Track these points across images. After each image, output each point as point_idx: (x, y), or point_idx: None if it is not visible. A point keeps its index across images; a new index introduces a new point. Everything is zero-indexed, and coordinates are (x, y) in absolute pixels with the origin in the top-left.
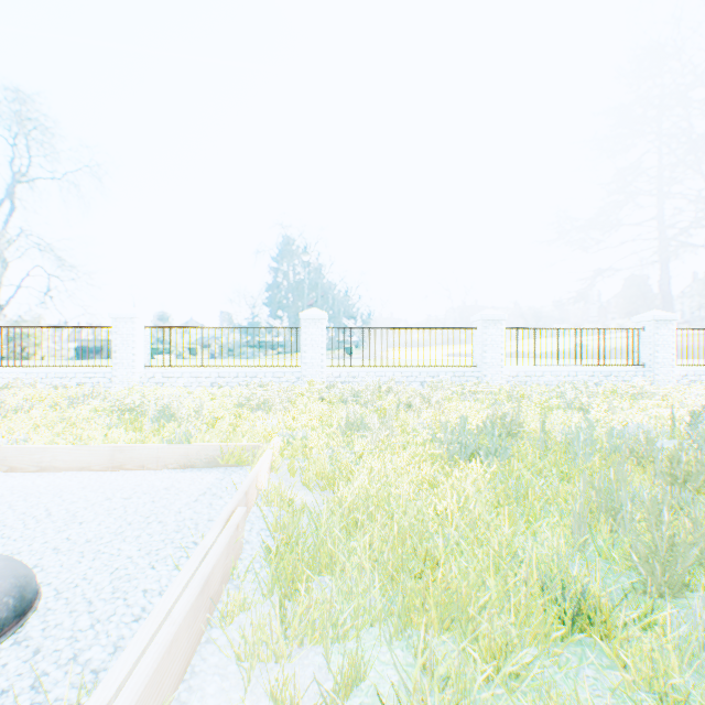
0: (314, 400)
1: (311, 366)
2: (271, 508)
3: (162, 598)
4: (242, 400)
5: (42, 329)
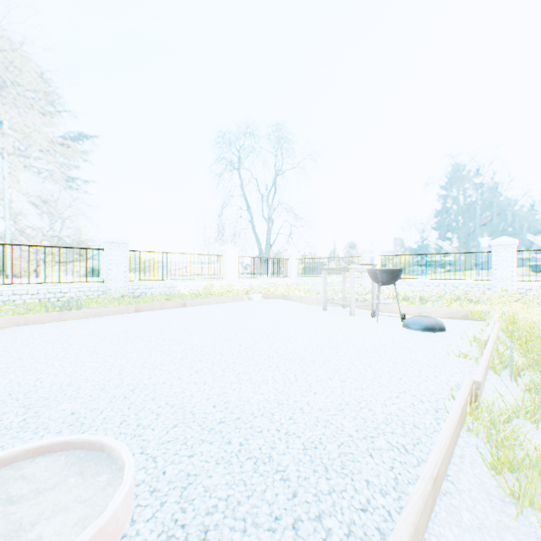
0: (509, 302)
1: (500, 280)
2: (502, 333)
3: (487, 328)
4: (455, 297)
5: (328, 259)
